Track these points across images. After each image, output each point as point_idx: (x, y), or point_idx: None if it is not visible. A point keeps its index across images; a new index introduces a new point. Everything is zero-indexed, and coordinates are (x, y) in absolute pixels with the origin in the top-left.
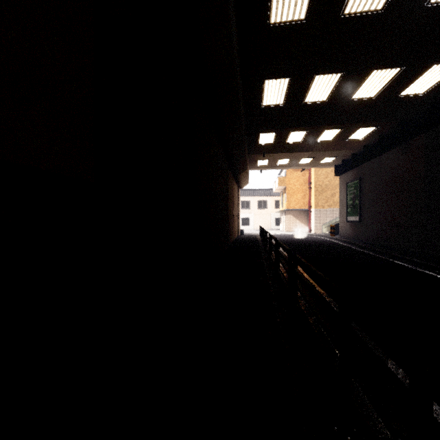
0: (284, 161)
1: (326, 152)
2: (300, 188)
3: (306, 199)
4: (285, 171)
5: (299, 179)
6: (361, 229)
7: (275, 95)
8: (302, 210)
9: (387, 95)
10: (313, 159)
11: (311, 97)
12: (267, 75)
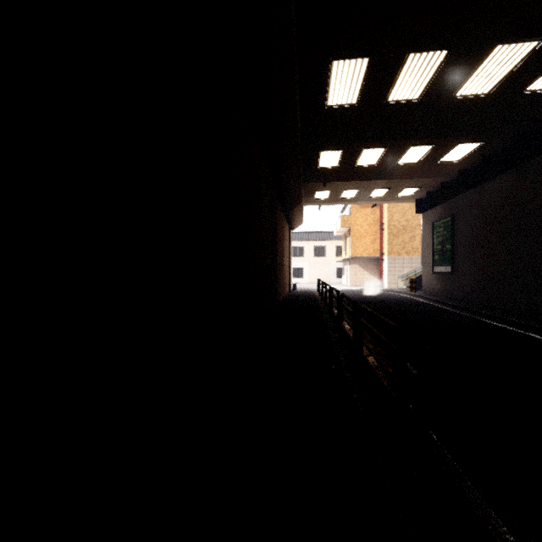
0: (350, 192)
1: (408, 180)
2: (368, 229)
3: (377, 244)
4: (350, 208)
5: (368, 219)
6: (455, 283)
7: (346, 87)
8: (371, 259)
9: (507, 90)
10: (388, 191)
11: (397, 93)
12: (337, 53)
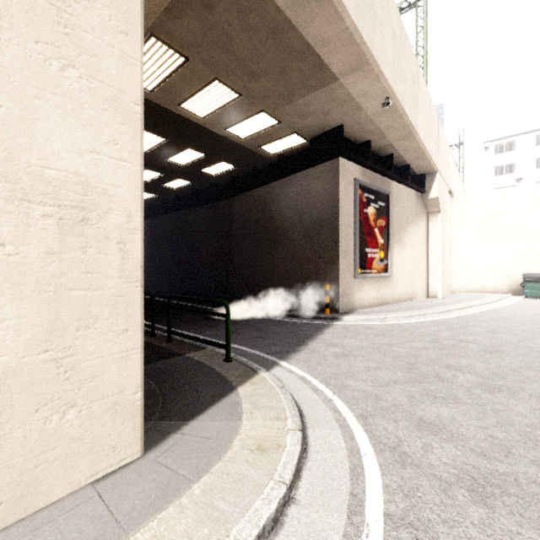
0: None
1: None
2: None
3: None
4: None
5: None
6: None
7: None
8: None
9: None
10: None
11: None
12: None
